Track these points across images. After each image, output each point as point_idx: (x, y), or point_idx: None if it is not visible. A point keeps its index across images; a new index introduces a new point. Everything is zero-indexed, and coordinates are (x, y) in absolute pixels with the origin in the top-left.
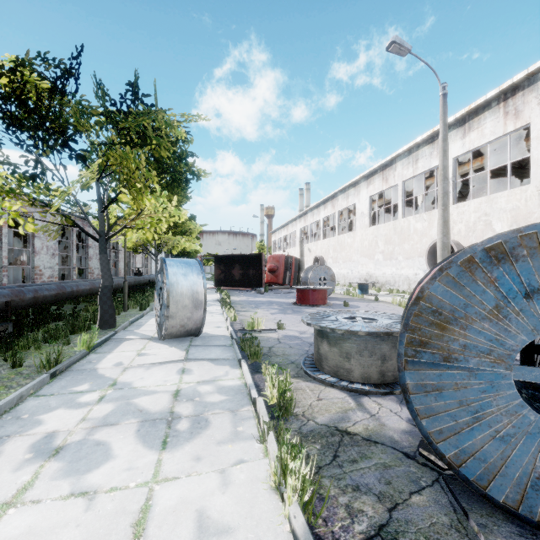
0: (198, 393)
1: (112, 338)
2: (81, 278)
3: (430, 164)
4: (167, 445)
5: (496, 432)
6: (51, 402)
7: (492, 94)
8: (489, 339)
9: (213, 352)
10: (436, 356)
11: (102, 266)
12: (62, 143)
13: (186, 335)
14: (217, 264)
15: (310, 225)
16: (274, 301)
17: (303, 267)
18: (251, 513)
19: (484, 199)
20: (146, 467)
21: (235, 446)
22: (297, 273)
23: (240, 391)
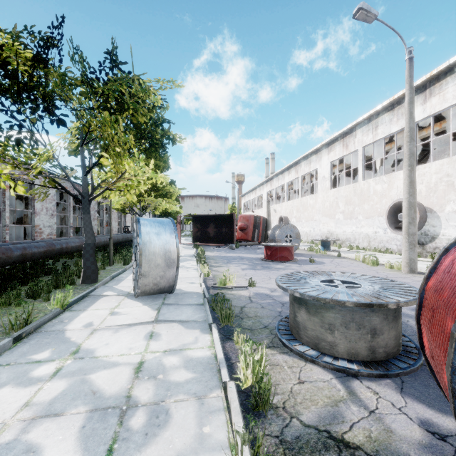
0: (163, 368)
1: (90, 294)
2: (78, 235)
3: (390, 130)
4: None
5: None
6: (1, 376)
7: (455, 59)
8: None
9: (184, 312)
10: None
11: (85, 225)
12: (43, 108)
13: (159, 292)
14: (194, 223)
15: (275, 189)
16: (244, 257)
17: (270, 226)
18: None
19: (446, 161)
20: None
21: None
22: (264, 231)
23: (209, 366)
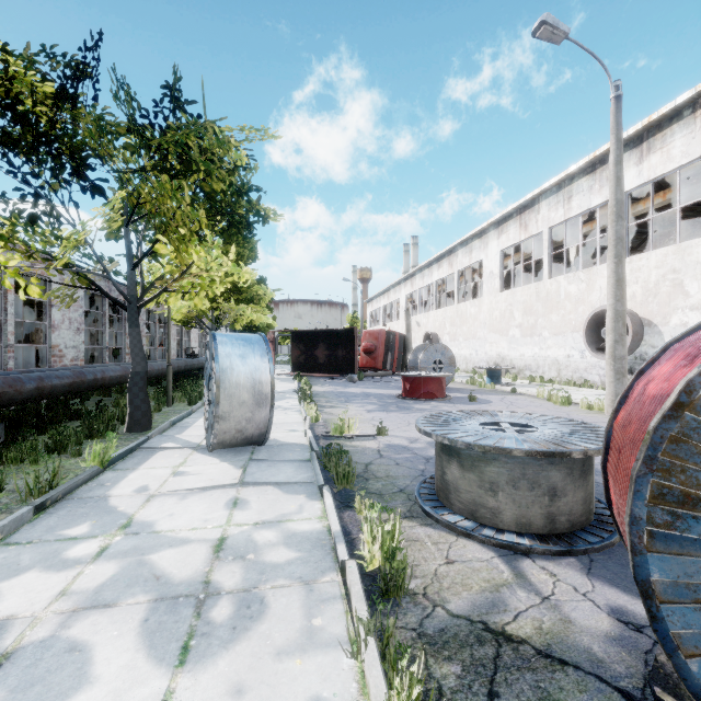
0: (254, 545)
1: (142, 447)
2: (117, 360)
3: (590, 203)
4: (188, 657)
5: None
6: (22, 558)
7: (684, 98)
8: None
9: (282, 471)
10: None
11: (132, 344)
12: (71, 169)
13: (245, 444)
14: (295, 343)
15: (418, 291)
16: (371, 393)
17: (410, 347)
18: None
19: (672, 249)
20: None
21: (308, 663)
22: (402, 355)
23: (319, 543)
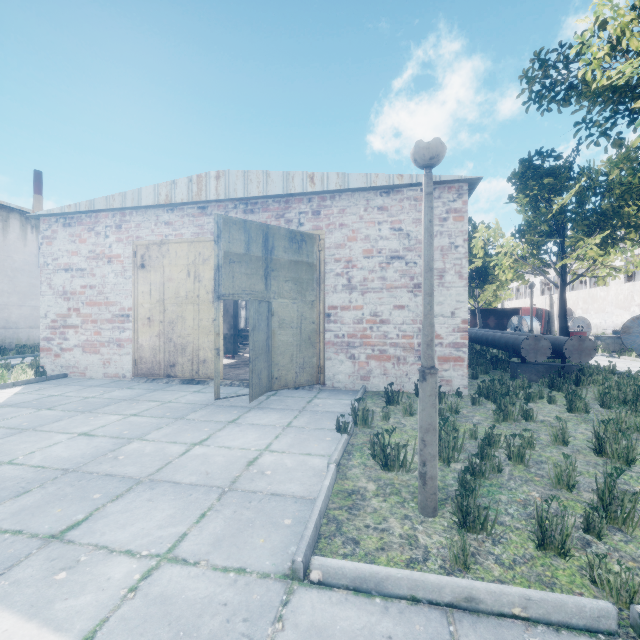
0: None
1: None
2: None
3: None
4: None
5: (637, 344)
6: None
7: None
8: (636, 330)
9: None
10: (627, 334)
11: (479, 318)
12: (480, 276)
13: None
14: (472, 316)
15: (553, 277)
16: None
17: (552, 318)
18: None
19: None
20: None
21: None
22: (546, 323)
23: None
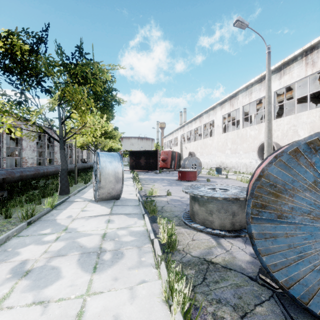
0: (117, 235)
1: (67, 200)
2: (50, 164)
3: (259, 96)
4: (96, 270)
5: (314, 266)
6: (26, 241)
7: (298, 52)
8: (309, 204)
9: (127, 209)
10: (272, 214)
11: (61, 157)
12: (36, 82)
13: (111, 199)
14: (131, 156)
15: (186, 133)
16: (165, 178)
17: (182, 158)
18: (149, 318)
19: (293, 116)
20: (82, 284)
21: (140, 271)
22: (178, 162)
23: (143, 234)
